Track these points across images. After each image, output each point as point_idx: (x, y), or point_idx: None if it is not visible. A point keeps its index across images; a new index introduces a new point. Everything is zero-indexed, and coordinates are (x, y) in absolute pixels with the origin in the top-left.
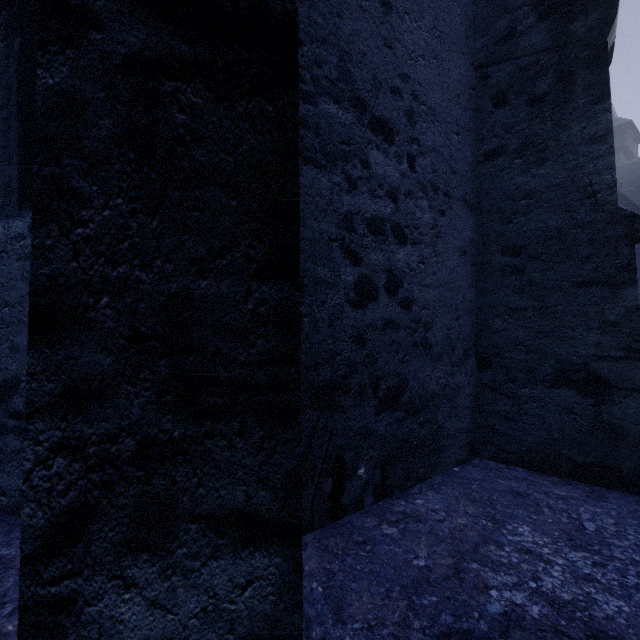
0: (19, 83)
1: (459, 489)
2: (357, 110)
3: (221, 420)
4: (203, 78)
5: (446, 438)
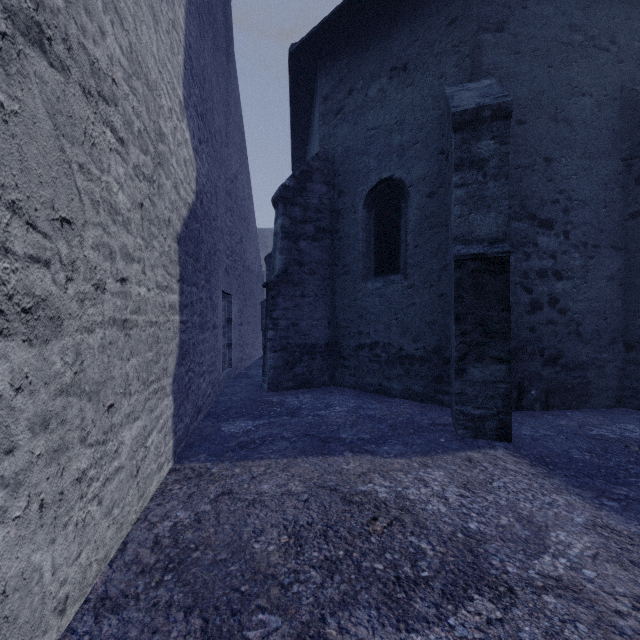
0: (374, 228)
1: (599, 414)
2: (530, 220)
3: (493, 339)
4: (488, 272)
5: (594, 389)
